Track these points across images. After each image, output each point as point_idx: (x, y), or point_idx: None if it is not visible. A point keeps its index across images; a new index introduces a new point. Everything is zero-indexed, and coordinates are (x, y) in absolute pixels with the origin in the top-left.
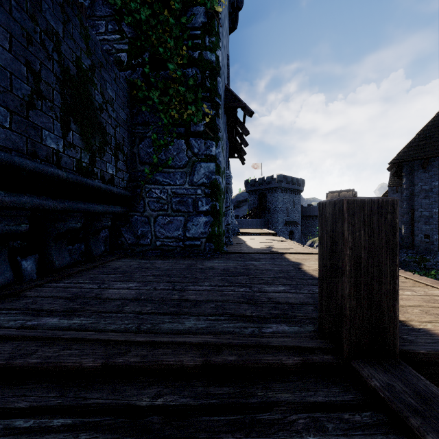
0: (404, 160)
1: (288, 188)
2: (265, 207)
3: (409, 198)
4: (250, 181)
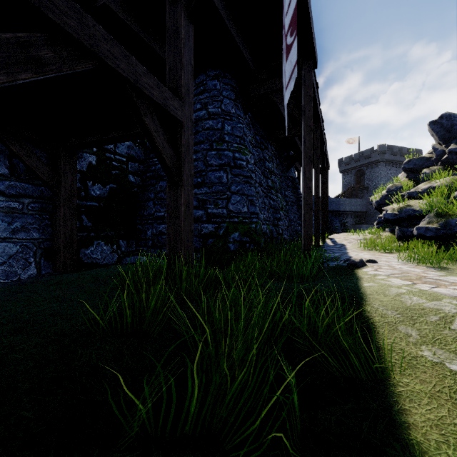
0: None
1: (394, 161)
2: (363, 186)
3: None
4: (345, 159)
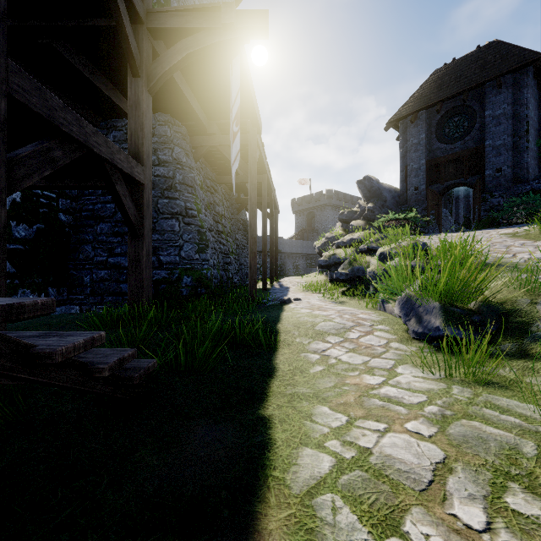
0: (397, 118)
1: (340, 206)
2: (314, 228)
3: (404, 156)
4: (297, 199)
